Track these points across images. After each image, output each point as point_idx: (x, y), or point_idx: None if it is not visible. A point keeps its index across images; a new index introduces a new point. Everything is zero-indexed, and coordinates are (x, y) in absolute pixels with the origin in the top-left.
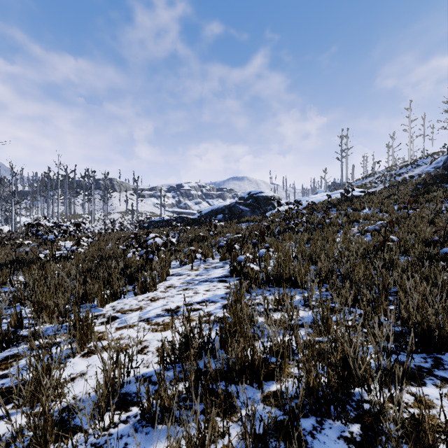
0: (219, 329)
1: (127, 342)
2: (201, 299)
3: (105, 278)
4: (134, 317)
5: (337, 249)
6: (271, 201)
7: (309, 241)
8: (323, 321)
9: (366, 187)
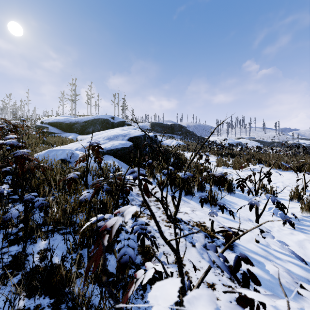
0: None
1: None
2: None
3: None
4: None
5: None
6: None
7: None
8: None
9: None
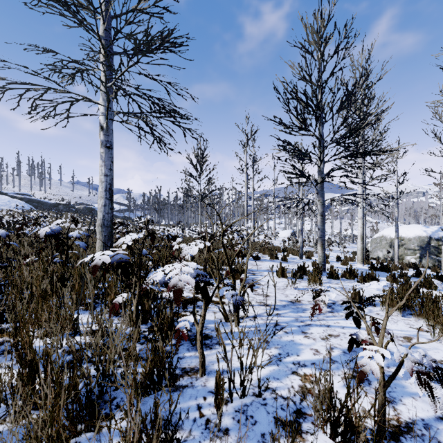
0: None
1: None
2: None
3: None
4: None
5: None
6: None
7: None
8: None
9: None
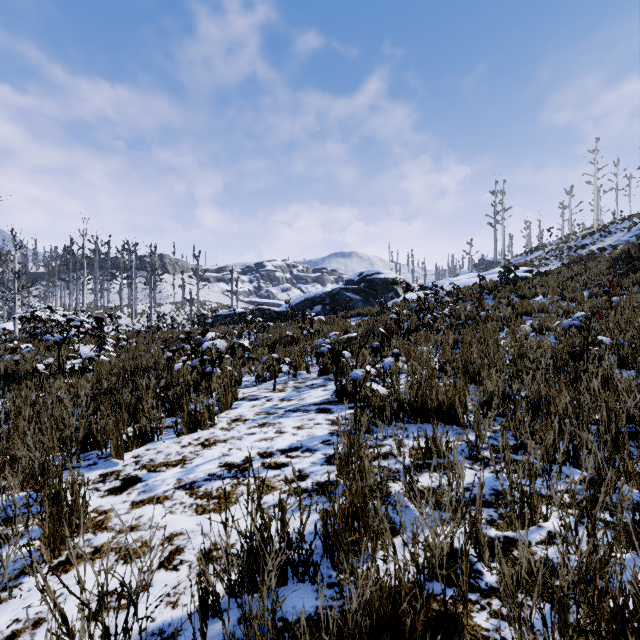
0: (322, 520)
1: (145, 537)
2: (288, 445)
3: (131, 405)
4: (169, 479)
5: (506, 357)
6: (392, 286)
7: (457, 345)
8: (522, 500)
9: (533, 266)
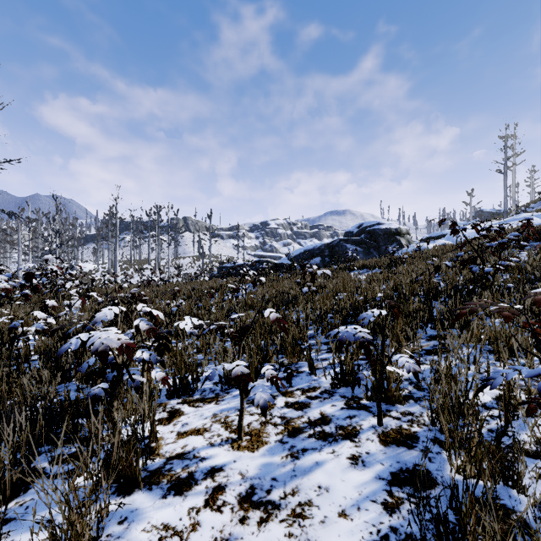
0: None
1: None
2: None
3: None
4: None
5: None
6: (395, 237)
7: None
8: None
9: None
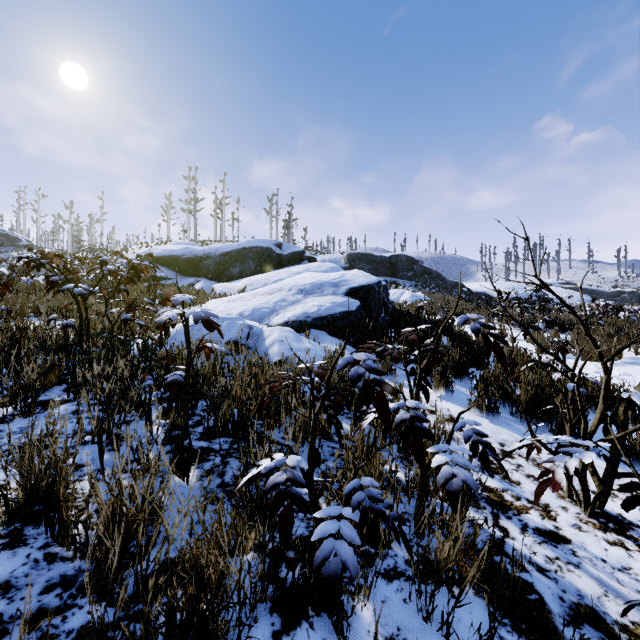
0: None
1: None
2: None
3: None
4: None
5: None
6: None
7: None
8: None
9: None
